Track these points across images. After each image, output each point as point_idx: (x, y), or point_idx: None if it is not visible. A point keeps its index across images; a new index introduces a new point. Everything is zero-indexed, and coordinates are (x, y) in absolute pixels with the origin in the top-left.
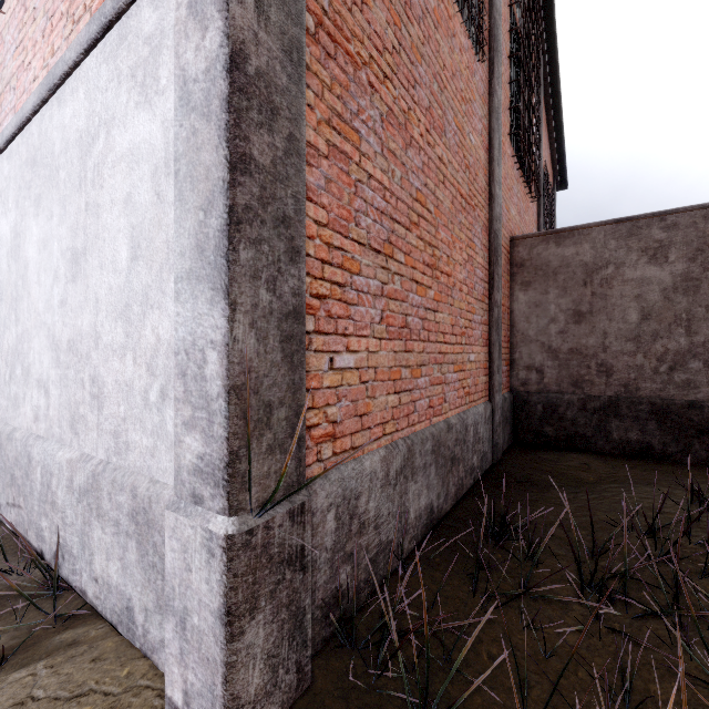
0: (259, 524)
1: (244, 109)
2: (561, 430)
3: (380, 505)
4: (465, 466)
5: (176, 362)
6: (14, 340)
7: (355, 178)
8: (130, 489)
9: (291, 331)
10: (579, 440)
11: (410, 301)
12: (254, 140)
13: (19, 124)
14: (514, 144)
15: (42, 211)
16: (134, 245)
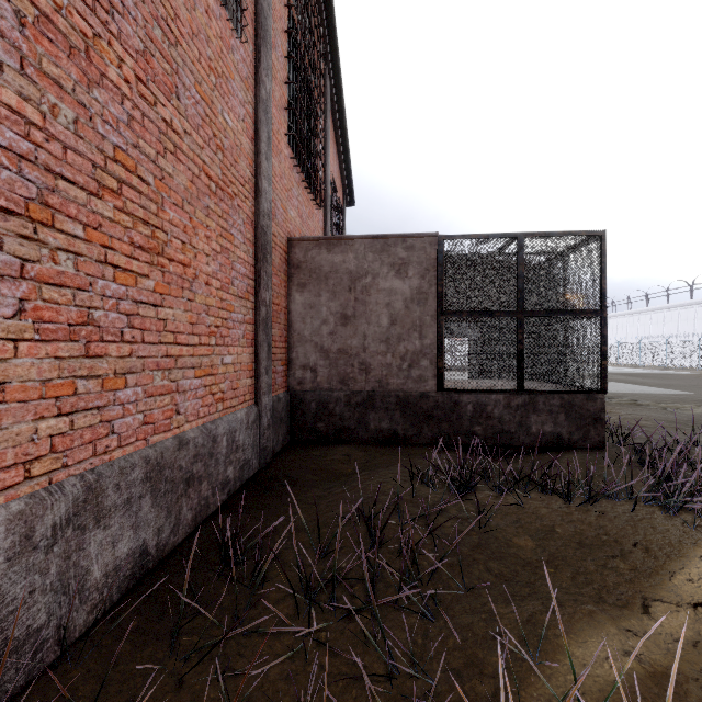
0: None
1: None
2: (331, 425)
3: (6, 588)
4: (213, 483)
5: None
6: None
7: None
8: None
9: None
10: (346, 433)
11: (99, 290)
12: None
13: None
14: (294, 147)
15: None
16: None
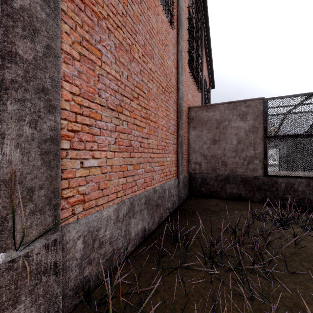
0: (20, 255)
1: (10, 26)
2: (208, 189)
3: (113, 232)
4: (164, 208)
5: None
6: None
7: (98, 73)
8: None
9: (49, 149)
10: (215, 193)
11: (133, 134)
12: (19, 44)
13: None
14: (190, 67)
15: None
16: None
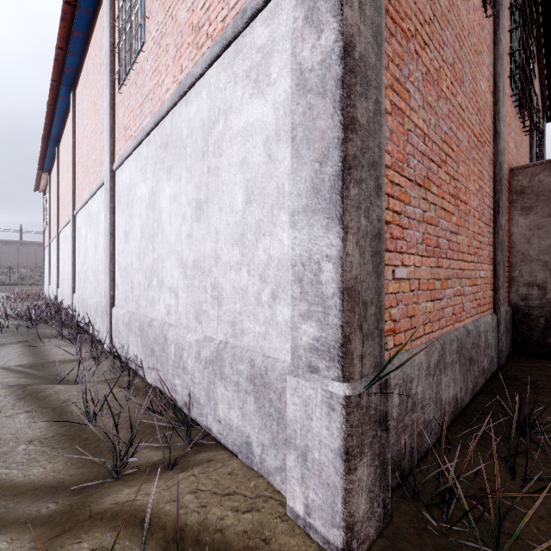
0: (364, 391)
1: (352, 84)
2: None
3: (424, 390)
4: (479, 367)
5: (293, 272)
6: (151, 262)
7: (406, 129)
8: (248, 360)
9: (377, 248)
10: None
11: (440, 226)
12: (358, 106)
13: (156, 122)
14: (512, 85)
15: (173, 176)
16: (248, 193)
